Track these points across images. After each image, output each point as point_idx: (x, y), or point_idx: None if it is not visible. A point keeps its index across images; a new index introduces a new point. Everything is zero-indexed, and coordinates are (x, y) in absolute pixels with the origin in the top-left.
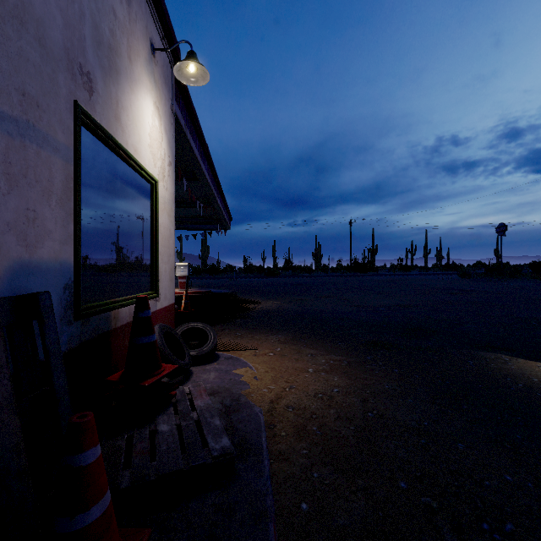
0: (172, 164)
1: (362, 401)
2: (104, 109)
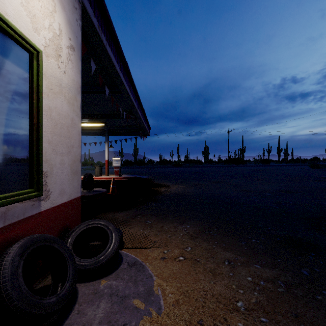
0: (75, 50)
1: None
2: None
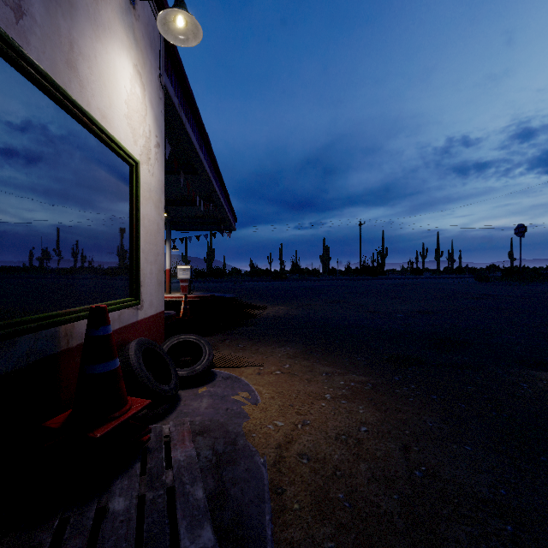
0: (160, 146)
1: (402, 449)
2: (46, 46)
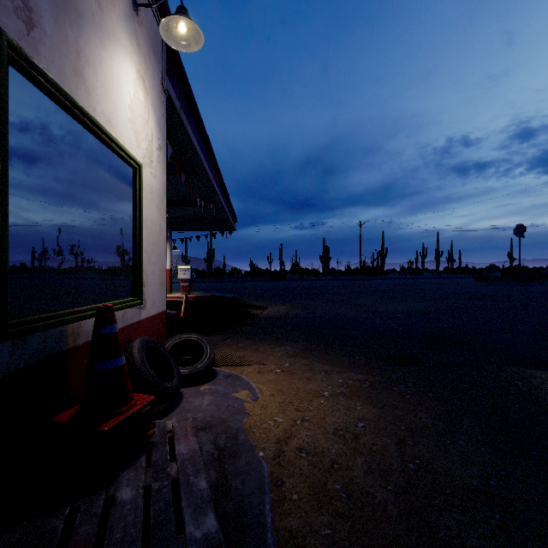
0: (162, 149)
1: (397, 444)
2: (54, 55)
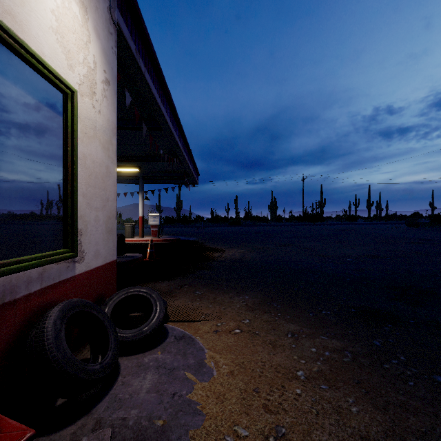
0: (111, 84)
1: None
2: None
